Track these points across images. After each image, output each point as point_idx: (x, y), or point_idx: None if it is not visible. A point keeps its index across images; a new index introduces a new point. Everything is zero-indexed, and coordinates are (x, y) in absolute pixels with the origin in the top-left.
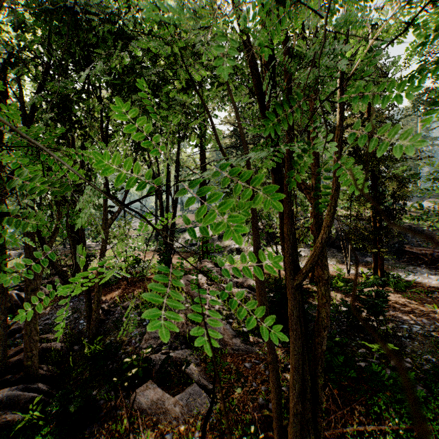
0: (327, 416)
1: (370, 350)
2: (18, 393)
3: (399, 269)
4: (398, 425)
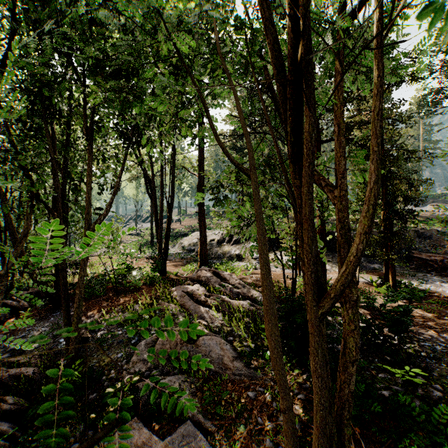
0: None
1: (392, 374)
2: None
3: (409, 277)
4: None
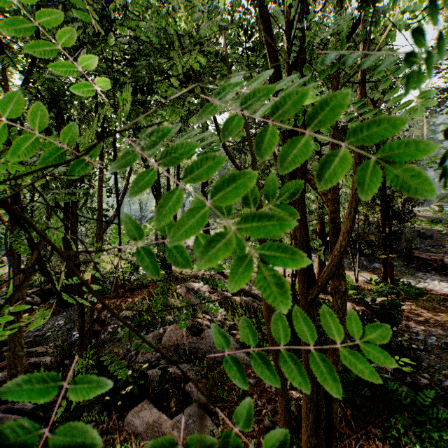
0: (340, 440)
1: None
2: (0, 415)
3: (408, 276)
4: None
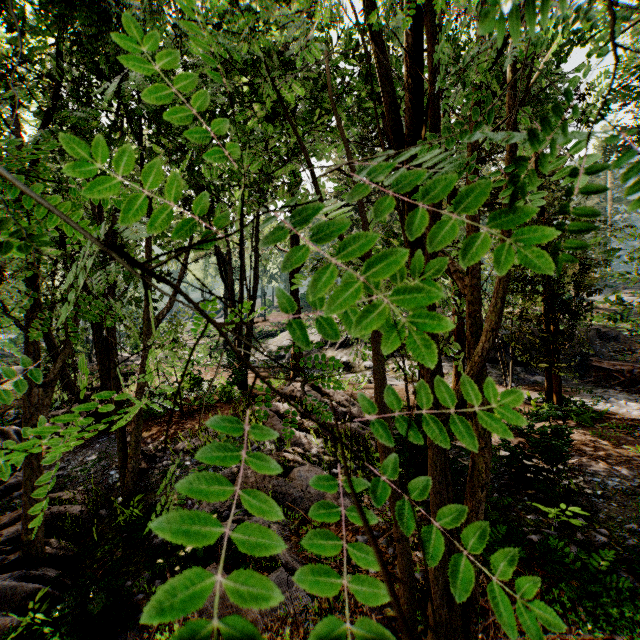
0: (483, 618)
1: (545, 515)
2: (13, 584)
3: (583, 394)
4: (592, 633)
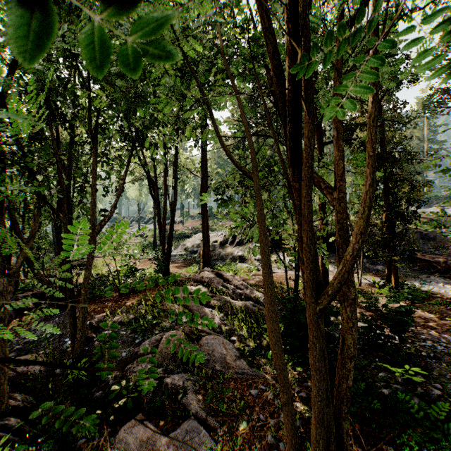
0: None
1: (392, 373)
2: None
3: (412, 278)
4: None
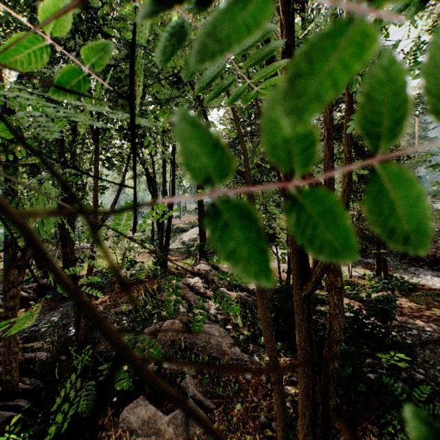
0: (336, 436)
1: (379, 359)
2: None
3: (401, 271)
4: None
